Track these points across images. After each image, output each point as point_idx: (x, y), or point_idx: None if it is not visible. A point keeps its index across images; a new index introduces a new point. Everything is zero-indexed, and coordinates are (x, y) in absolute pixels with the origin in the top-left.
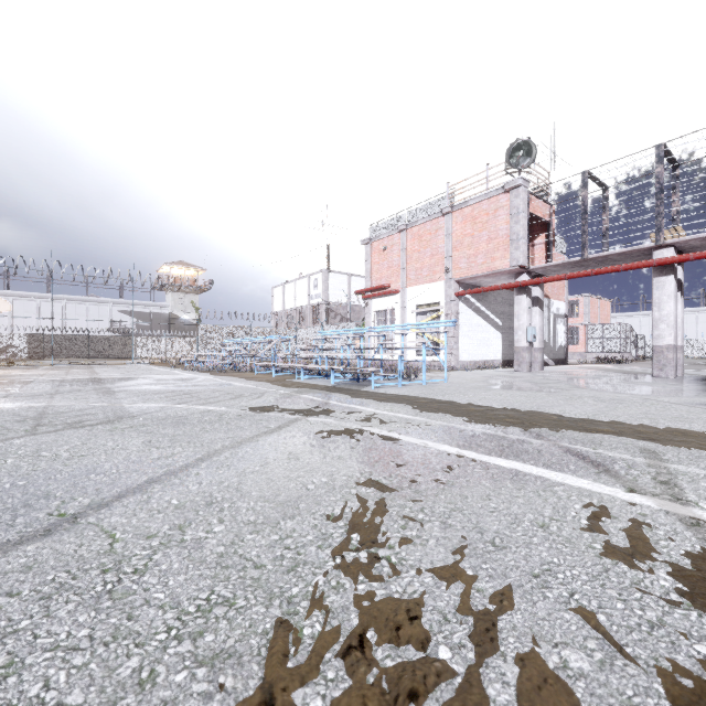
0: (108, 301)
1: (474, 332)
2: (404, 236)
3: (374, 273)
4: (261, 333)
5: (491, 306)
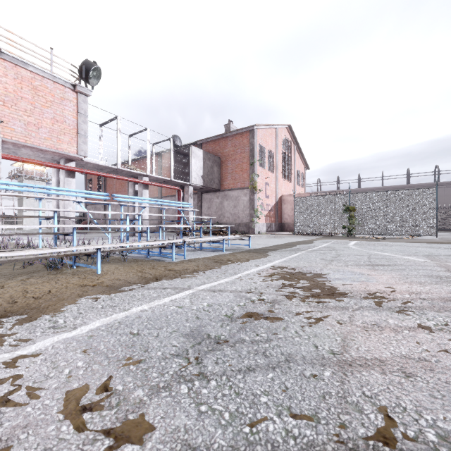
0: None
1: None
2: None
3: None
4: None
5: None
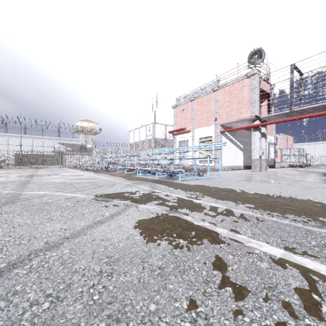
0: (52, 138)
1: (229, 151)
2: (193, 103)
3: (178, 122)
4: (123, 153)
5: (238, 138)
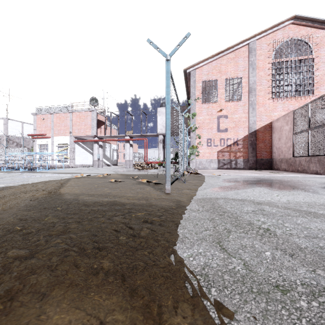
0: None
1: (82, 154)
2: (53, 116)
3: (38, 128)
4: None
5: (88, 146)
